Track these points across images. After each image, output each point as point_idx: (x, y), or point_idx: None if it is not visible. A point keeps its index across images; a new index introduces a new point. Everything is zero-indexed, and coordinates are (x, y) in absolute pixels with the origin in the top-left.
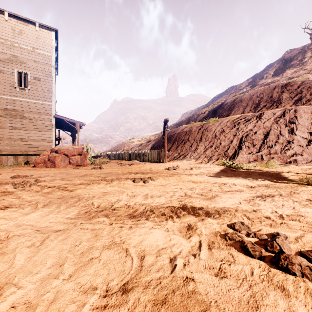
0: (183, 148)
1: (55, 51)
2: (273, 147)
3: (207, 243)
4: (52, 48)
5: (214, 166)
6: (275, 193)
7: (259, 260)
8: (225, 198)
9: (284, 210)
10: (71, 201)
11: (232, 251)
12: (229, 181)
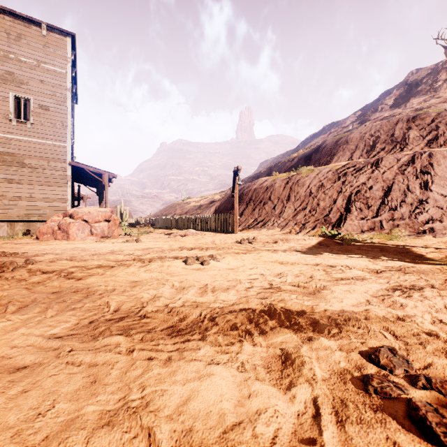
0: (262, 212)
1: (72, 67)
2: (397, 209)
3: (332, 407)
4: (67, 63)
5: (310, 238)
6: (421, 283)
7: None
8: (339, 292)
9: None
10: (73, 298)
11: (395, 433)
12: (337, 261)
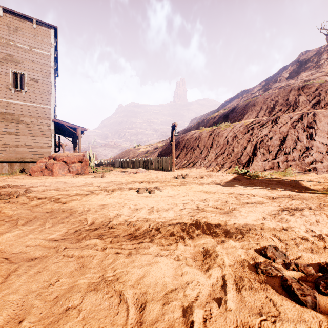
0: (192, 155)
1: (54, 51)
2: (290, 154)
3: (233, 281)
4: (51, 47)
5: (227, 175)
6: (303, 206)
7: (313, 310)
8: (245, 212)
9: (320, 228)
10: (61, 215)
11: (271, 295)
12: (245, 191)
